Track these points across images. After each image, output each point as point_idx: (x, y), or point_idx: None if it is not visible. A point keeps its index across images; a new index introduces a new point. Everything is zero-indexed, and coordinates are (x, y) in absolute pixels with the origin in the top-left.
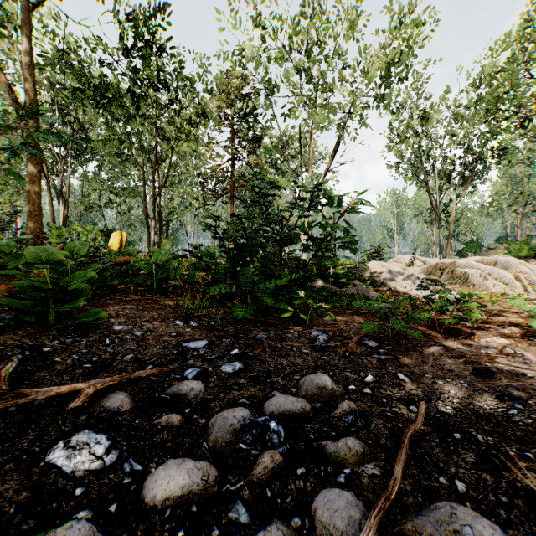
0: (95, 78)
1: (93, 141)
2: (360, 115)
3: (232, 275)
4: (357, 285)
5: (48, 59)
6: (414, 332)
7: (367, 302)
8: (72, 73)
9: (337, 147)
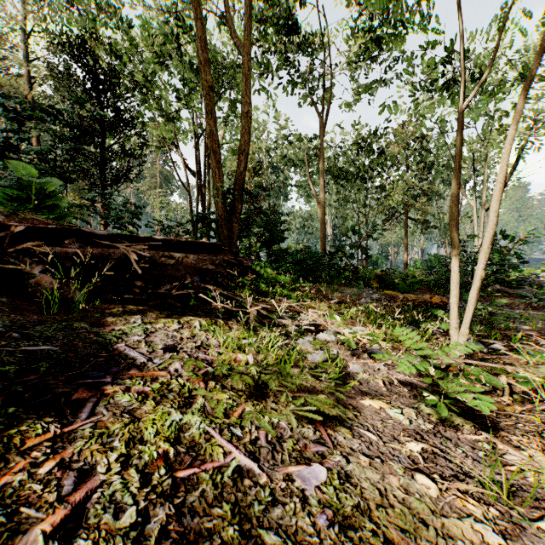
0: (340, 172)
1: (294, 185)
2: None
3: (445, 281)
4: (525, 288)
5: (318, 168)
6: (540, 302)
7: (521, 293)
8: (330, 173)
9: (515, 164)
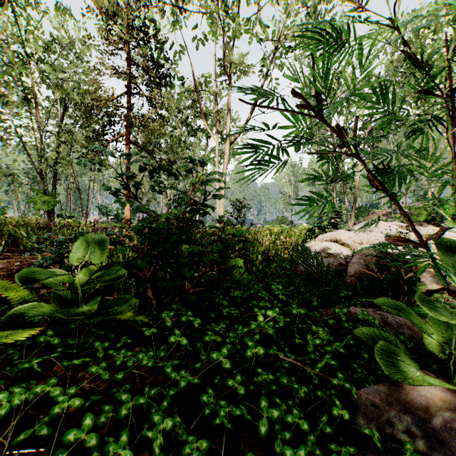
0: None
1: None
2: (280, 65)
3: None
4: None
5: None
6: None
7: None
8: None
9: None
